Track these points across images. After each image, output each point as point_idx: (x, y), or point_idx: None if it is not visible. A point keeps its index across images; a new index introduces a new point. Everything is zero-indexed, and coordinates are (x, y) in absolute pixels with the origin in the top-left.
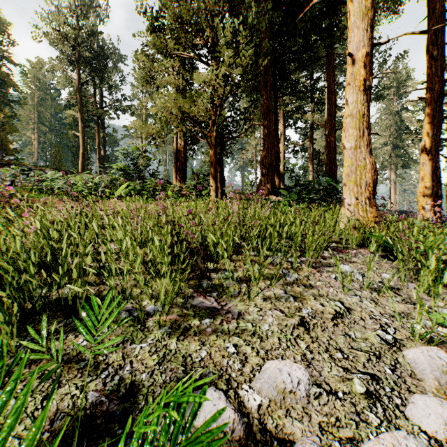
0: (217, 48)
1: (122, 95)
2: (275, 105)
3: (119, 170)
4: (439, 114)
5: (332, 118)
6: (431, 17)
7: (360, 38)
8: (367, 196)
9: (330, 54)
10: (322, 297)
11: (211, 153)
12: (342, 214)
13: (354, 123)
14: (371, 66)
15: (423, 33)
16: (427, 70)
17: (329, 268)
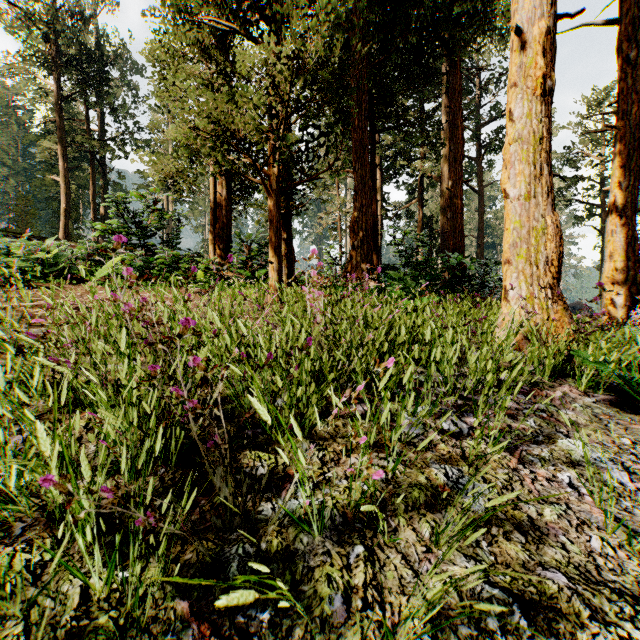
0: None
1: (134, 122)
2: (371, 143)
3: (108, 232)
4: (638, 152)
5: (458, 164)
6: None
7: (535, 3)
8: (549, 283)
9: (455, 67)
10: (599, 591)
11: (271, 204)
12: (504, 314)
13: (525, 154)
14: (553, 52)
15: (612, 24)
16: (618, 83)
17: (539, 448)
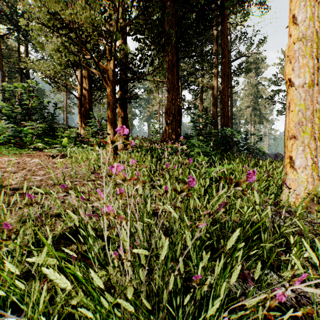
0: None
1: None
2: (176, 65)
3: None
4: None
5: (226, 77)
6: None
7: None
8: None
9: (224, 22)
10: None
11: (108, 91)
12: (291, 180)
13: (308, 49)
14: None
15: None
16: None
17: None
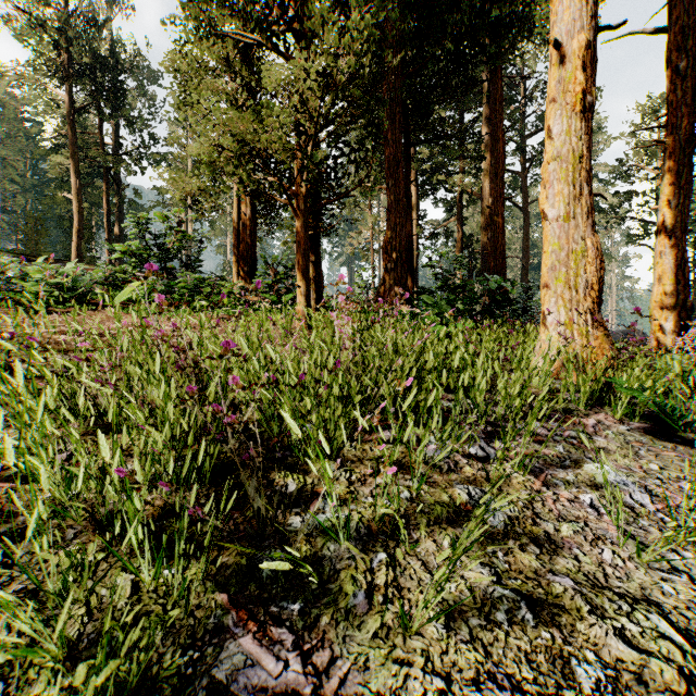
0: (308, 11)
1: (151, 134)
2: (406, 157)
3: (126, 254)
4: (688, 169)
5: (499, 179)
6: (676, 3)
7: (574, 15)
8: (589, 308)
9: (496, 75)
10: (603, 593)
11: (299, 225)
12: (542, 341)
13: (564, 173)
14: (594, 67)
15: (661, 32)
16: (667, 95)
17: (564, 472)
